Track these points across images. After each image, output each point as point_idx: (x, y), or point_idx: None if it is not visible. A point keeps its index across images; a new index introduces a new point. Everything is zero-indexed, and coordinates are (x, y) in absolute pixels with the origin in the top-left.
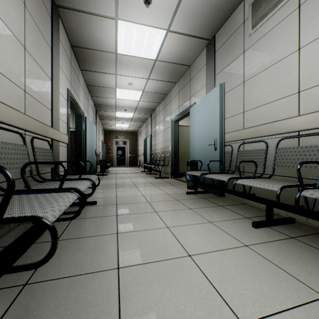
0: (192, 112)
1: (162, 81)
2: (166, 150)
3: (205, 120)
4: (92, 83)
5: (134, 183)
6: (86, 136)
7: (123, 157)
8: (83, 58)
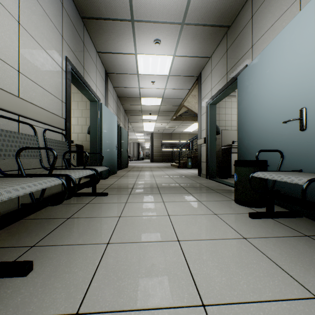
0: None
1: None
2: None
3: None
4: None
5: None
6: None
7: None
8: None
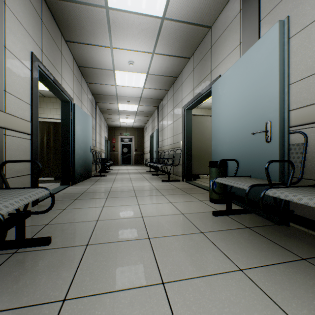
0: (215, 90)
1: (171, 57)
2: (176, 146)
3: (242, 94)
4: (84, 63)
5: (134, 190)
6: (75, 128)
7: (129, 155)
8: (64, 19)
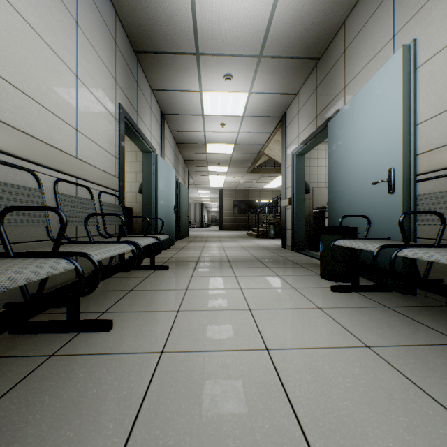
0: None
1: None
2: None
3: None
4: None
5: None
6: None
7: None
8: None
